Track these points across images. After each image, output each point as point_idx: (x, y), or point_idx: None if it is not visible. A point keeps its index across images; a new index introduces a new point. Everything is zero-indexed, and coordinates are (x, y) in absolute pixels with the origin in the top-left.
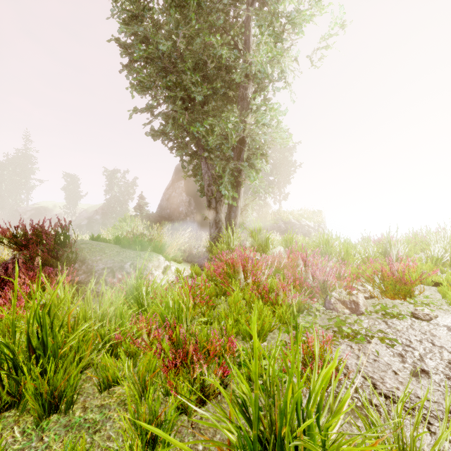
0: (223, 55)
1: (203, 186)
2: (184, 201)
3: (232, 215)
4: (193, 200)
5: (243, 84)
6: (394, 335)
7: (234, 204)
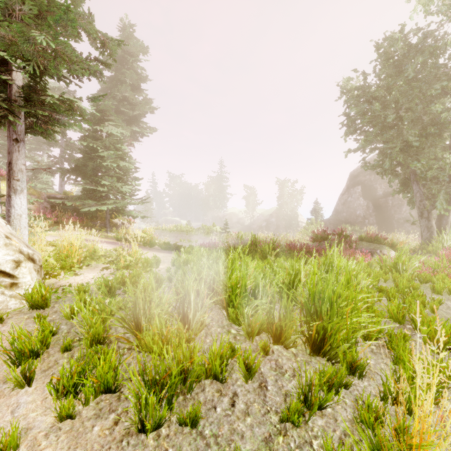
0: (438, 111)
1: (412, 201)
2: (361, 205)
3: (443, 222)
4: (371, 203)
5: None
6: None
7: (445, 214)
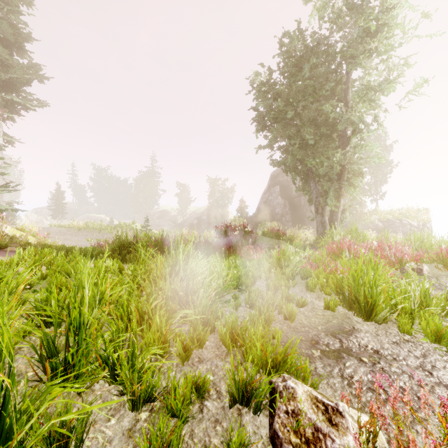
0: (329, 112)
1: (311, 197)
2: (279, 203)
3: (334, 218)
4: (287, 202)
5: (344, 130)
6: (437, 281)
7: (335, 210)
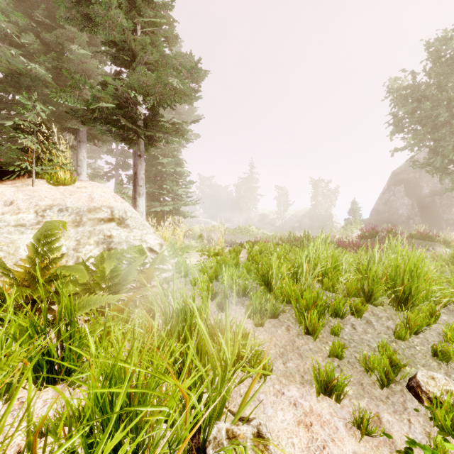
0: None
1: None
2: (405, 204)
3: None
4: (416, 202)
5: None
6: None
7: None
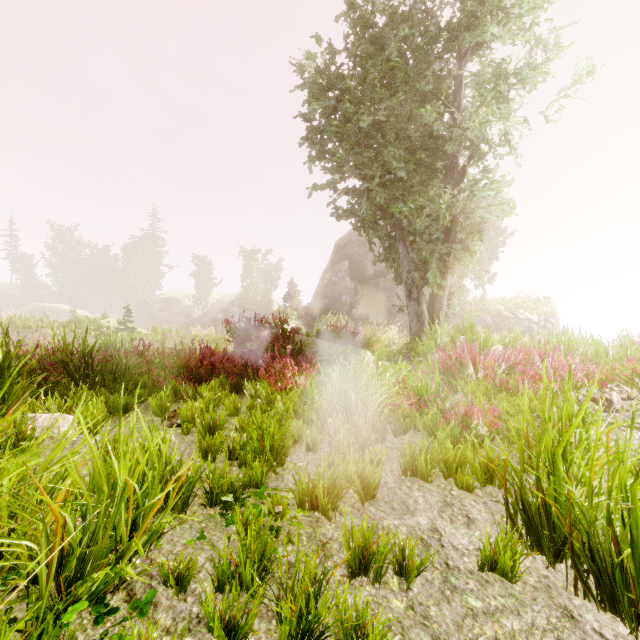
0: (430, 123)
1: (399, 272)
2: (348, 287)
3: (436, 306)
4: (360, 286)
5: (456, 154)
6: None
7: (439, 294)
